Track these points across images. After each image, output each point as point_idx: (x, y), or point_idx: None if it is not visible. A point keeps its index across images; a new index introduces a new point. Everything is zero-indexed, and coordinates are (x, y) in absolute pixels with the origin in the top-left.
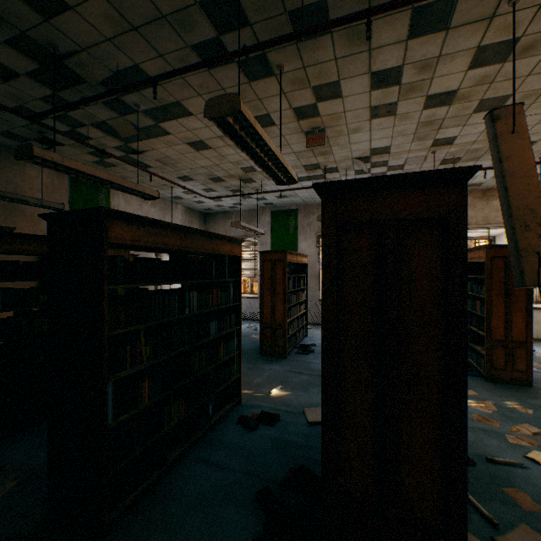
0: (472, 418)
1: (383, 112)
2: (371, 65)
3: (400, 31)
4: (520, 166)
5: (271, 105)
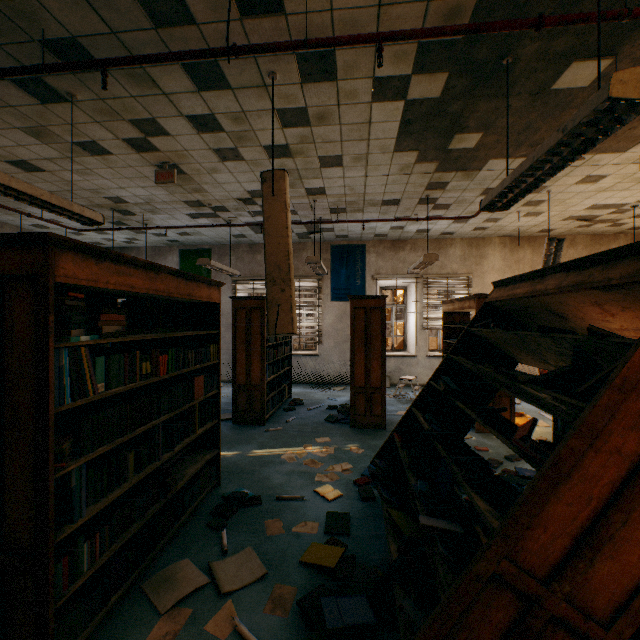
0: (303, 462)
1: (230, 155)
2: (179, 109)
3: (184, 82)
4: (276, 227)
5: (91, 132)
